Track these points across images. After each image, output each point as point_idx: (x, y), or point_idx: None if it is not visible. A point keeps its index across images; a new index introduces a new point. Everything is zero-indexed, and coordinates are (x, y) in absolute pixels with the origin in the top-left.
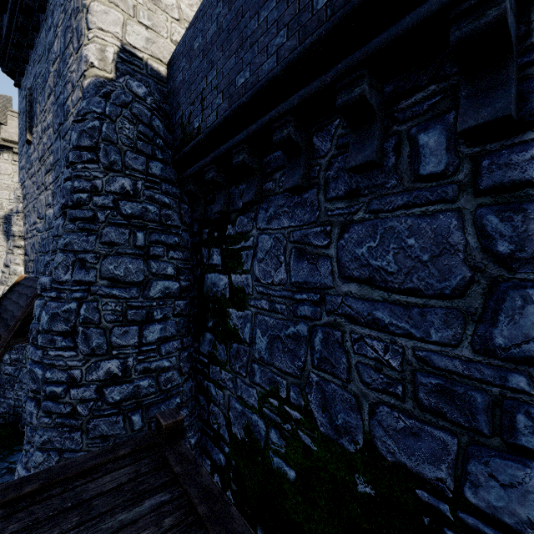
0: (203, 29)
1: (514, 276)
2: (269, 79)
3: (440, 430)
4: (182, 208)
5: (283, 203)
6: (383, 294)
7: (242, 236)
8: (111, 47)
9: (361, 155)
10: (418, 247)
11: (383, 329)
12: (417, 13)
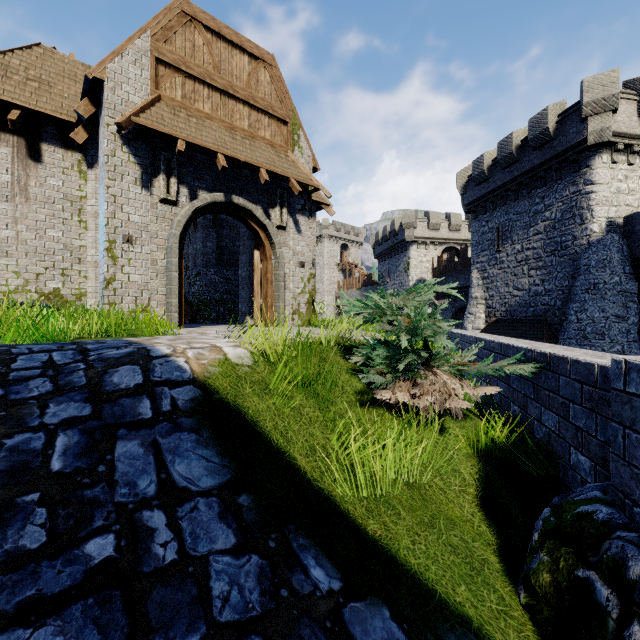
0: None
1: None
2: None
3: None
4: (636, 284)
5: None
6: None
7: None
8: (603, 223)
9: None
10: None
11: None
12: None
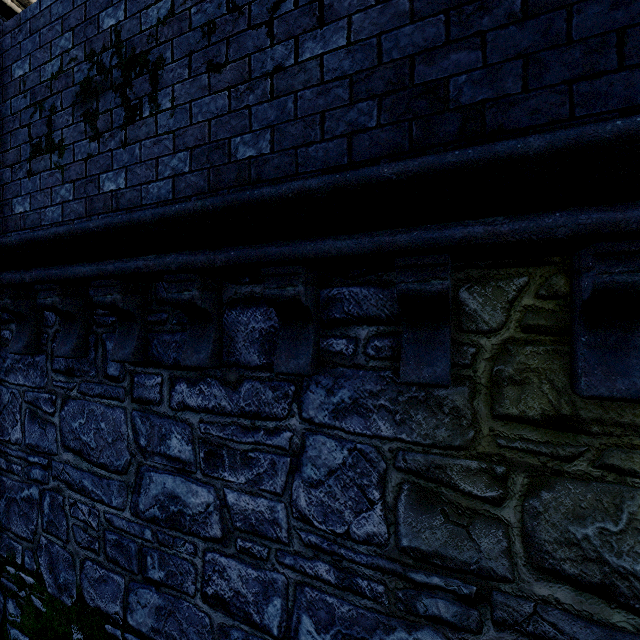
0: None
1: (147, 462)
2: None
3: (117, 574)
4: None
5: (19, 358)
6: (88, 466)
7: None
8: None
9: (63, 349)
10: (107, 431)
11: (88, 495)
12: (74, 271)
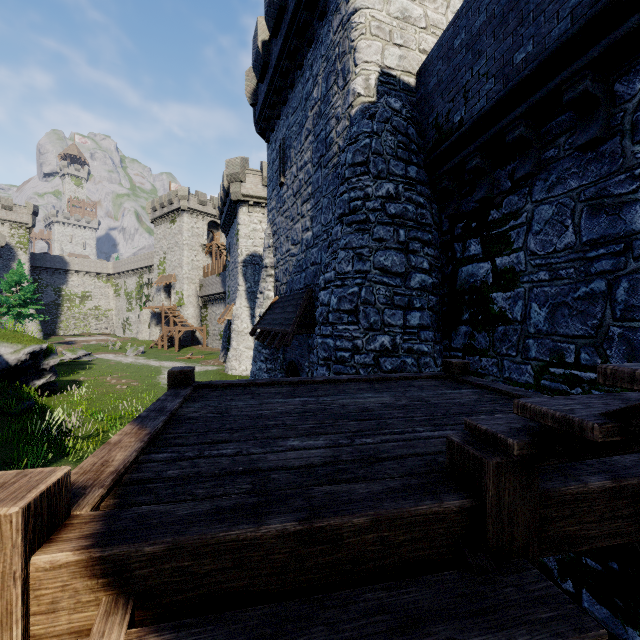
0: (466, 25)
1: None
2: (561, 43)
3: None
4: (433, 207)
5: (569, 165)
6: None
7: (510, 216)
8: (373, 75)
9: None
10: None
11: None
12: None
